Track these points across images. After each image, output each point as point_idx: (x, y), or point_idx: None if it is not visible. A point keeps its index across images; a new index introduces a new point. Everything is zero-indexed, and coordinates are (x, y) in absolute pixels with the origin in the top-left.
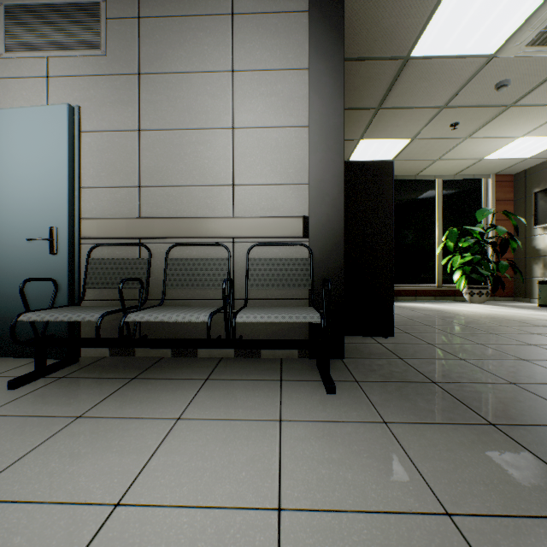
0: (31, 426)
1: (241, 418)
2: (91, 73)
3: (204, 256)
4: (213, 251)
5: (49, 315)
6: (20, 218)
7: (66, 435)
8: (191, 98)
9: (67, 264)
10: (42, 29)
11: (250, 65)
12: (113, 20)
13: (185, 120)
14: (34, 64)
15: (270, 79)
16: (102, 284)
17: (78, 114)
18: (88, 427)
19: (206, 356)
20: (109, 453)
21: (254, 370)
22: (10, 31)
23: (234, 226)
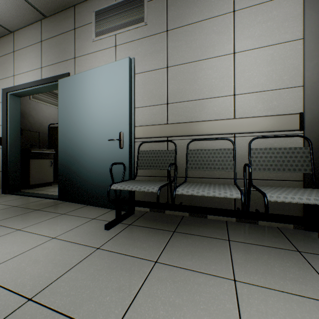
0: (129, 264)
1: (297, 293)
2: (138, 37)
3: (211, 148)
4: (218, 144)
5: (127, 186)
6: (103, 128)
7: (155, 279)
8: (201, 38)
9: (128, 154)
10: (112, 19)
11: (248, 3)
12: (151, 2)
13: (197, 55)
14: (109, 40)
15: (266, 8)
16: (147, 166)
17: (133, 63)
18: (167, 274)
19: (213, 218)
20: (199, 310)
21: (262, 236)
22: (97, 25)
23: (236, 124)
